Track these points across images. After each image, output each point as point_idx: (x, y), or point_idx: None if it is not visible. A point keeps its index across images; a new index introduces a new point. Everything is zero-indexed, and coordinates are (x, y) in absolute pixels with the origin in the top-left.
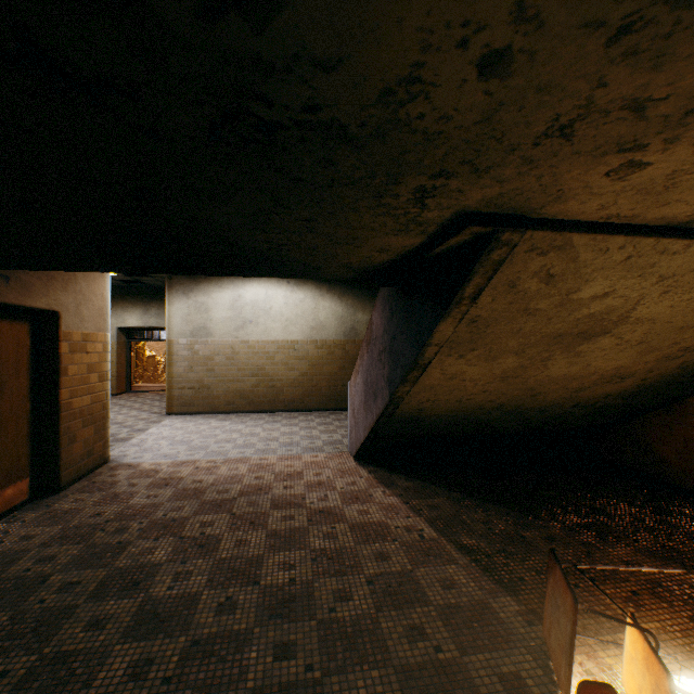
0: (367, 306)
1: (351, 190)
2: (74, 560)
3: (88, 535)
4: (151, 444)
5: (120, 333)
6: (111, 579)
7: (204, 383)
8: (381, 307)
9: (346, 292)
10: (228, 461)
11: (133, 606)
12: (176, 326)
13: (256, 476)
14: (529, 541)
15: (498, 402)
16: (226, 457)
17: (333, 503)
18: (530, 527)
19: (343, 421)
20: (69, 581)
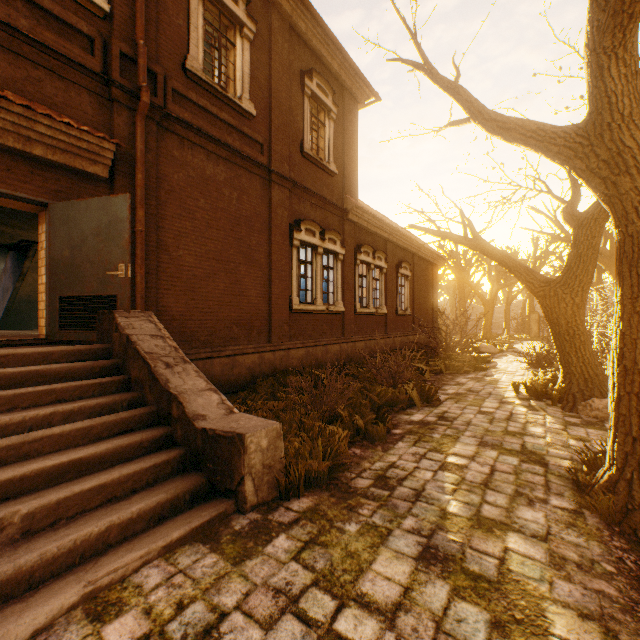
0: None
1: None
2: None
3: None
4: None
5: None
6: None
7: None
8: (11, 258)
9: None
10: None
11: None
12: None
13: None
14: None
15: None
16: None
17: None
18: None
19: None
20: None
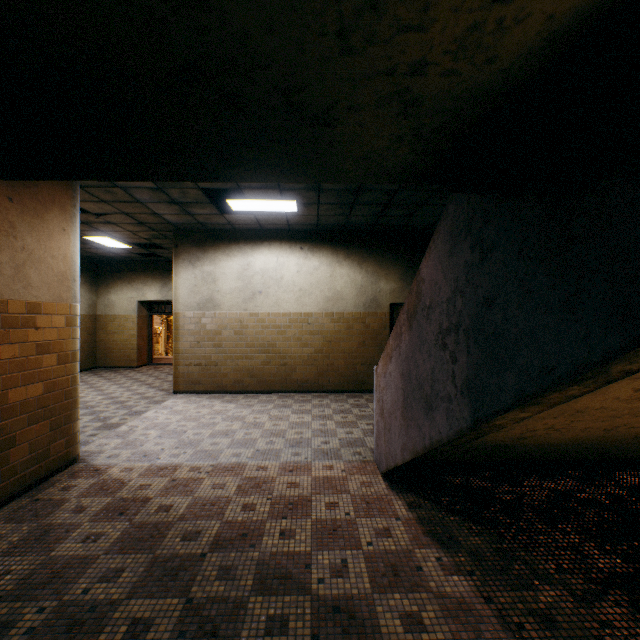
0: (390, 273)
1: None
2: None
3: None
4: (138, 434)
5: (141, 306)
6: None
7: (211, 359)
8: (444, 249)
9: (366, 257)
10: (215, 469)
11: None
12: (182, 298)
13: (245, 504)
14: None
15: None
16: (215, 461)
17: (356, 586)
18: None
19: (363, 408)
20: None
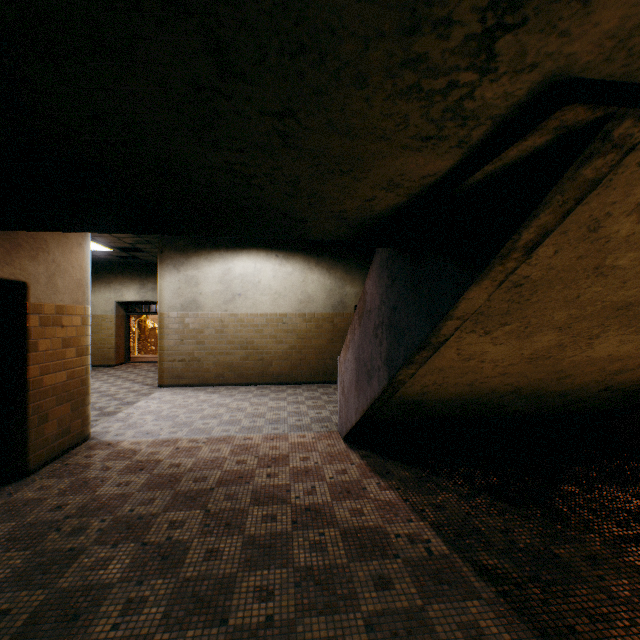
0: (355, 279)
1: (359, 3)
2: (13, 574)
3: (40, 536)
4: (136, 419)
5: (119, 307)
6: (46, 608)
7: (194, 355)
8: (377, 274)
9: (334, 265)
10: (210, 440)
11: None
12: (167, 300)
13: (238, 460)
14: (566, 563)
15: (515, 386)
16: (209, 435)
17: (321, 498)
18: (562, 540)
19: (331, 395)
20: None
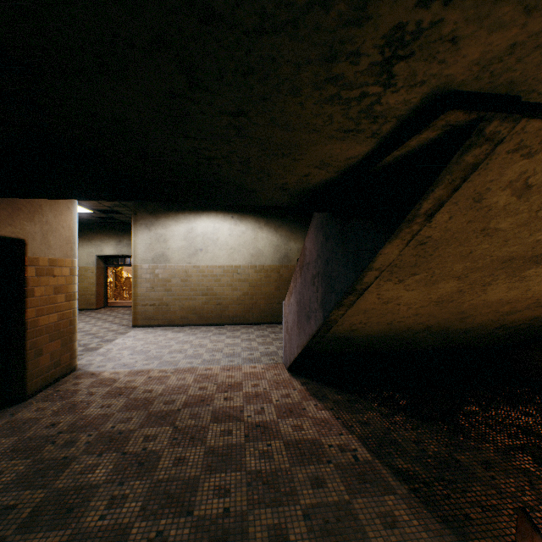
0: (298, 236)
1: (292, 42)
2: (17, 477)
3: (38, 448)
4: (114, 353)
5: (99, 260)
6: (46, 503)
7: (163, 301)
8: (314, 233)
9: (280, 225)
10: (177, 371)
11: (60, 541)
12: (140, 254)
13: (200, 387)
14: (466, 467)
15: (427, 324)
16: (176, 366)
17: (269, 417)
18: (463, 449)
19: (278, 333)
20: (6, 505)
